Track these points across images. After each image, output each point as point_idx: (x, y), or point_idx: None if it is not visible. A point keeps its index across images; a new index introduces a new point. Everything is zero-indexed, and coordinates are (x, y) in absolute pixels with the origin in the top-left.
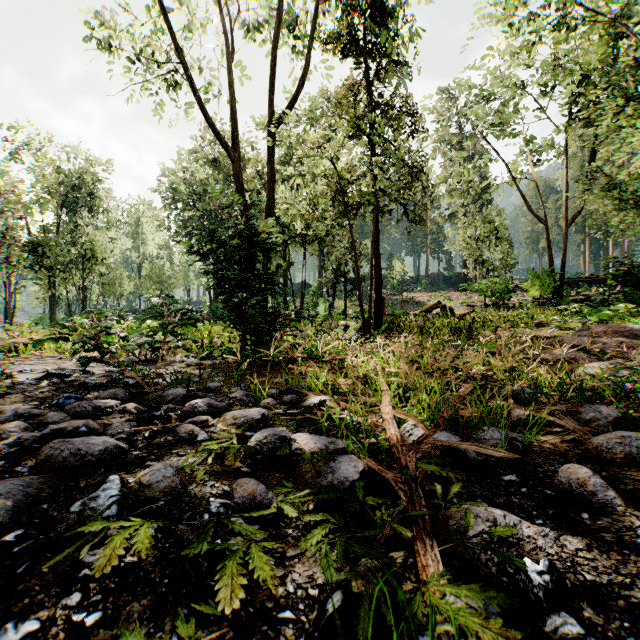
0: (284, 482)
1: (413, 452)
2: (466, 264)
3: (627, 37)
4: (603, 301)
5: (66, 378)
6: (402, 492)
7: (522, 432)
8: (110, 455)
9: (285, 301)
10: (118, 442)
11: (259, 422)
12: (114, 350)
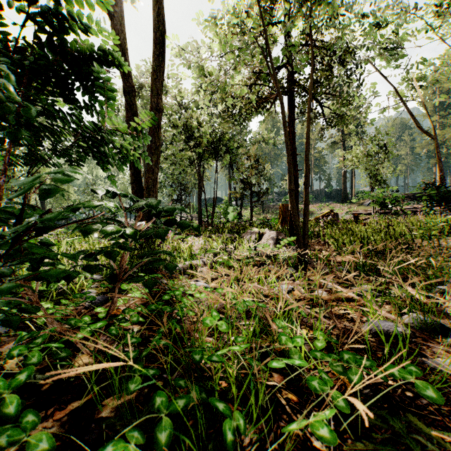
0: None
1: None
2: (345, 181)
3: None
4: None
5: None
6: None
7: None
8: None
9: (200, 210)
10: None
11: None
12: None
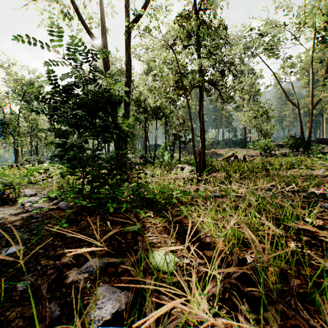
0: None
1: None
2: (245, 133)
3: None
4: None
5: None
6: None
7: None
8: None
9: (145, 153)
10: None
11: None
12: None
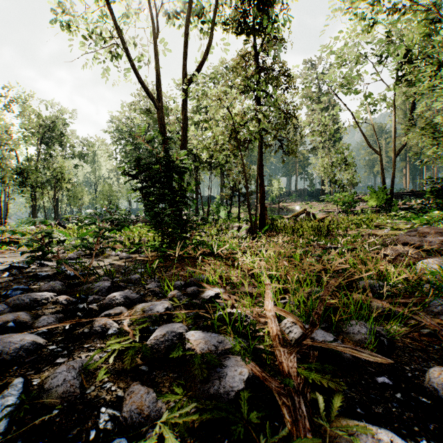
0: (174, 387)
1: (294, 355)
2: (323, 183)
3: (438, 22)
4: (422, 209)
5: (25, 270)
6: (286, 409)
7: (382, 324)
8: (26, 352)
9: (197, 209)
10: (36, 339)
11: (163, 315)
12: (54, 251)
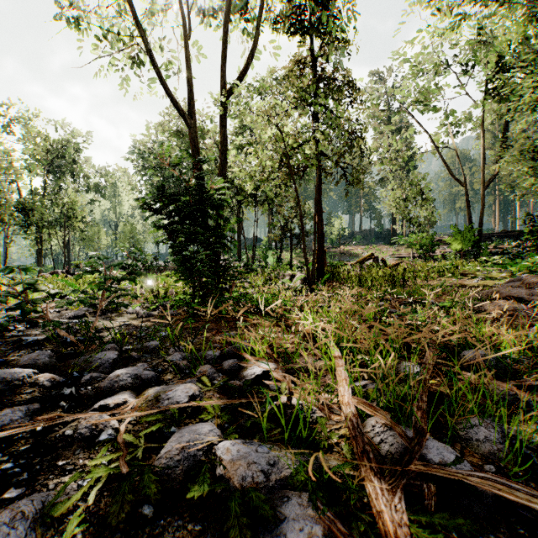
0: None
1: (400, 496)
2: (394, 221)
3: None
4: (519, 253)
5: (9, 333)
6: None
7: (514, 421)
8: None
9: (239, 253)
10: None
11: (186, 407)
12: (39, 309)
